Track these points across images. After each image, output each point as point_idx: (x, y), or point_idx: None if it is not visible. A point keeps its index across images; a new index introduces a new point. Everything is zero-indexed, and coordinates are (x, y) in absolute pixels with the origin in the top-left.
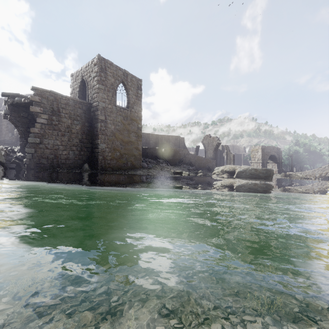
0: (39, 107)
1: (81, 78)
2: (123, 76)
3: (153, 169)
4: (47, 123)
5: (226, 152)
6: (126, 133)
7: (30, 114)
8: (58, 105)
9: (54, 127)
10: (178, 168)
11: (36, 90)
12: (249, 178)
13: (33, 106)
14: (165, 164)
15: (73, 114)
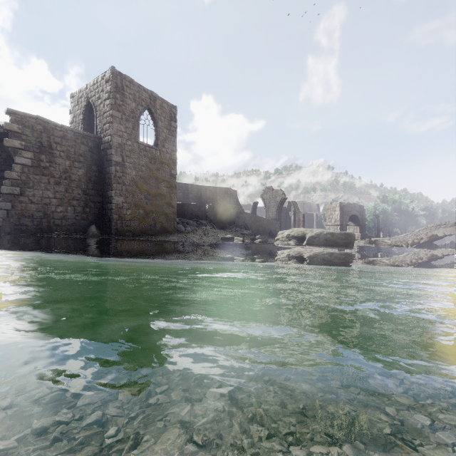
0: (19, 140)
1: (87, 100)
2: (149, 101)
3: (193, 234)
4: (32, 164)
5: (294, 211)
6: (154, 183)
7: (5, 151)
8: (50, 139)
9: (43, 171)
10: (228, 232)
11: (13, 114)
12: (323, 246)
13: (9, 138)
14: (210, 226)
15: (73, 152)
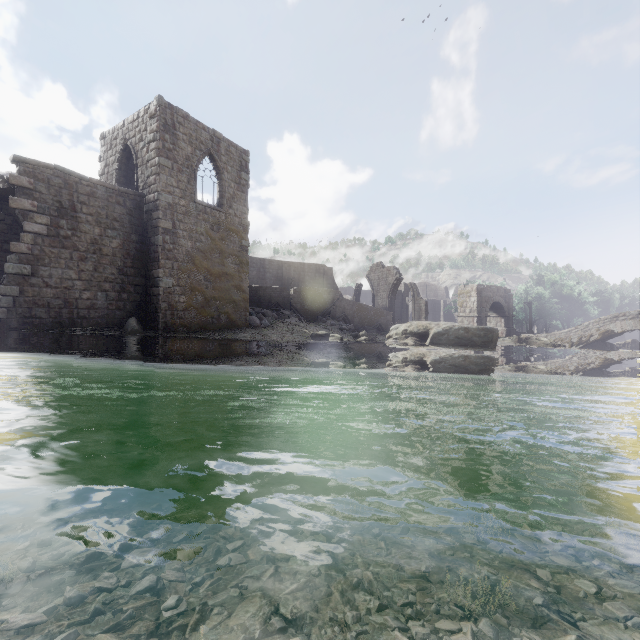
0: (29, 199)
1: (124, 143)
2: (210, 143)
3: (271, 330)
4: (48, 232)
5: (413, 297)
6: (217, 258)
7: (10, 215)
8: (73, 197)
9: (64, 242)
10: (321, 327)
11: (22, 163)
12: (454, 346)
13: (15, 196)
14: (295, 319)
15: (104, 216)
